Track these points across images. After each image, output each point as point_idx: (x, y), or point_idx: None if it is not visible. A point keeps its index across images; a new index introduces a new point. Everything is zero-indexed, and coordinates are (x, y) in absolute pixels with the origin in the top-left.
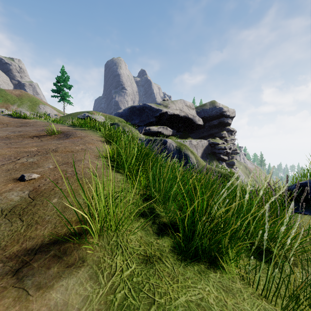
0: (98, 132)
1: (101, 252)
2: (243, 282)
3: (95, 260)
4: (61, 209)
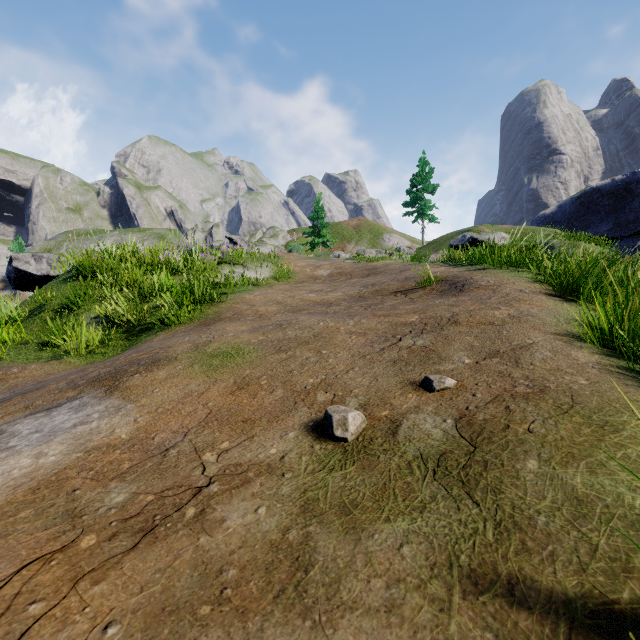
0: (521, 271)
1: None
2: None
3: None
4: (568, 503)
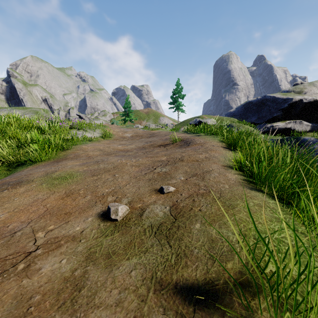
0: (215, 137)
1: None
2: None
3: None
4: (208, 242)
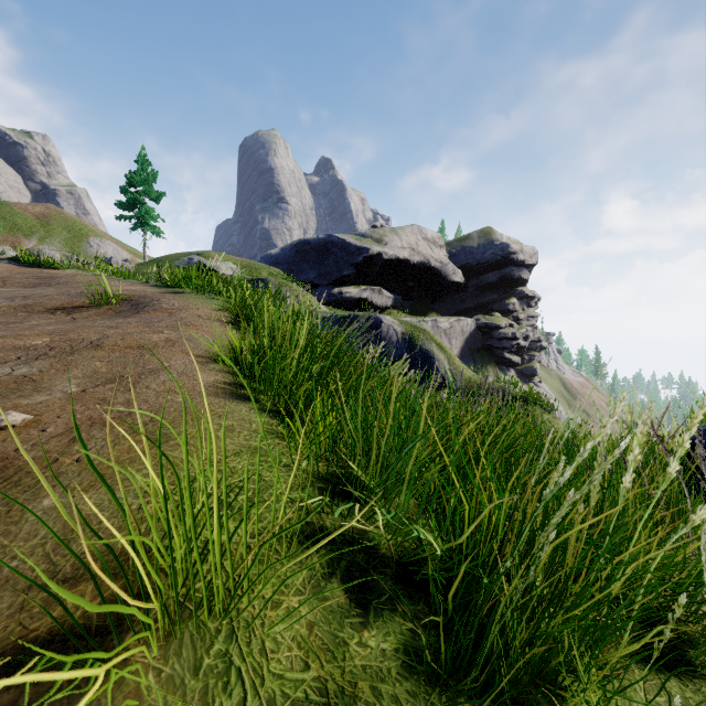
0: (216, 299)
1: None
2: None
3: None
4: (61, 533)
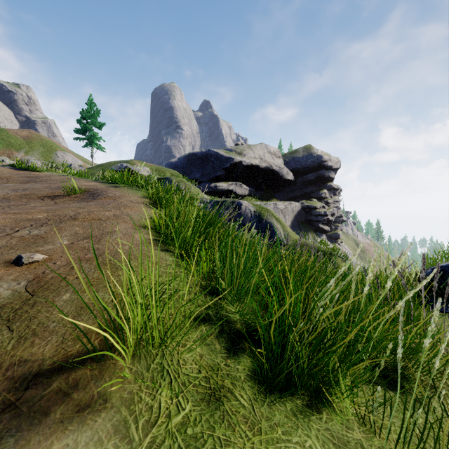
0: (140, 190)
1: (135, 384)
2: (364, 428)
3: (125, 398)
4: (75, 311)
